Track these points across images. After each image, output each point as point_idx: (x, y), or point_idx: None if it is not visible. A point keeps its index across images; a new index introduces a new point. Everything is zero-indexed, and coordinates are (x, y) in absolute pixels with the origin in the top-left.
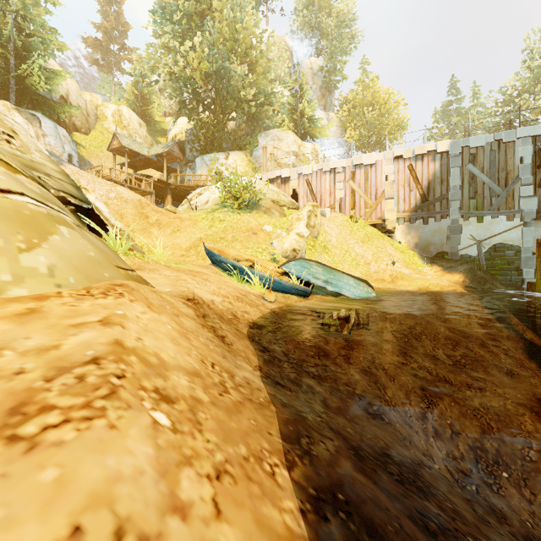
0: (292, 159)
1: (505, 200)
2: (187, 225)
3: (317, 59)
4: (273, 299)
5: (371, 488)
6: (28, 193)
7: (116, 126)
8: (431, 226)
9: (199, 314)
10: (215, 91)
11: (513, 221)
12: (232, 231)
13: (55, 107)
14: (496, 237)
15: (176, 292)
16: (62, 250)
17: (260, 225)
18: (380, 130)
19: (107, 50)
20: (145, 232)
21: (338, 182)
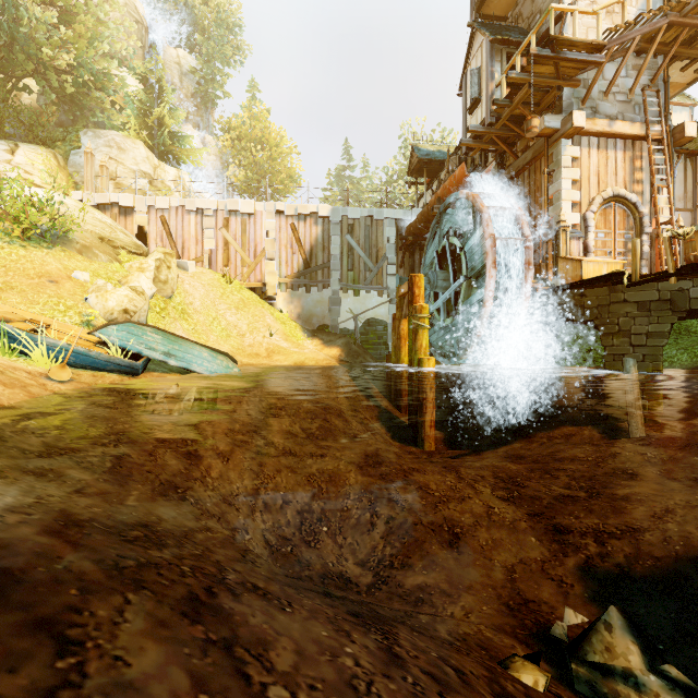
0: (142, 183)
1: (376, 276)
2: None
3: (188, 55)
4: (67, 378)
5: (52, 545)
6: None
7: None
8: (314, 296)
9: None
10: None
11: (382, 298)
12: (6, 273)
13: None
14: (370, 311)
15: None
16: None
17: (68, 270)
18: (272, 177)
19: None
20: None
21: (208, 228)
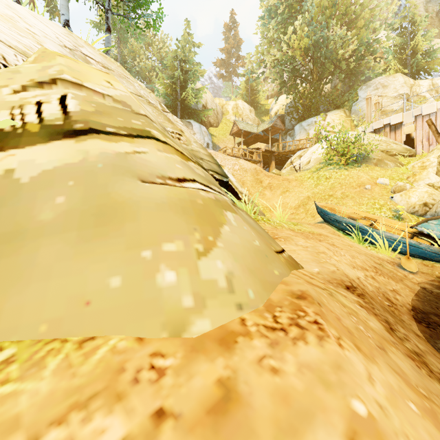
0: (400, 103)
1: None
2: (294, 185)
3: None
4: (415, 269)
5: None
6: (197, 179)
7: (235, 116)
8: None
9: (385, 325)
10: (312, 62)
11: None
12: (341, 187)
13: (199, 114)
14: None
15: (326, 273)
16: (233, 246)
17: (373, 178)
18: None
19: (228, 64)
20: (260, 195)
21: None
